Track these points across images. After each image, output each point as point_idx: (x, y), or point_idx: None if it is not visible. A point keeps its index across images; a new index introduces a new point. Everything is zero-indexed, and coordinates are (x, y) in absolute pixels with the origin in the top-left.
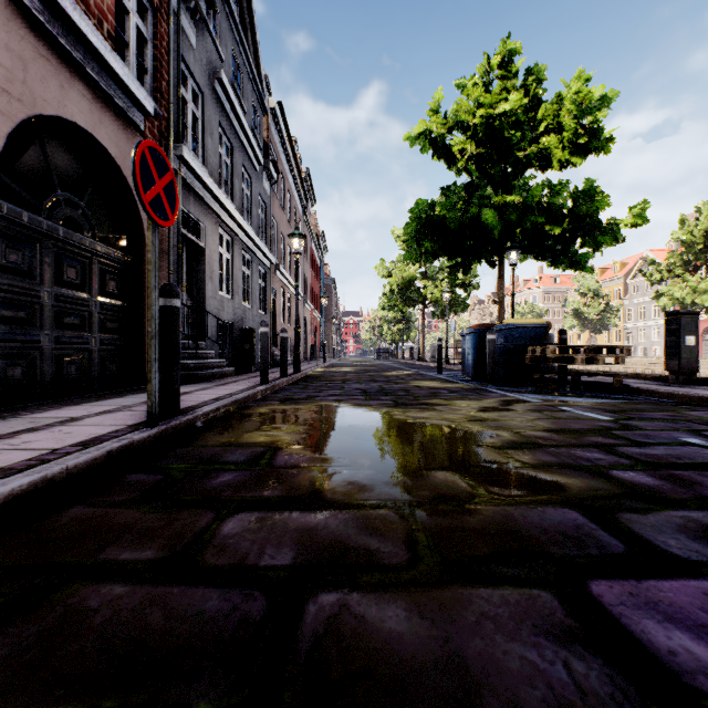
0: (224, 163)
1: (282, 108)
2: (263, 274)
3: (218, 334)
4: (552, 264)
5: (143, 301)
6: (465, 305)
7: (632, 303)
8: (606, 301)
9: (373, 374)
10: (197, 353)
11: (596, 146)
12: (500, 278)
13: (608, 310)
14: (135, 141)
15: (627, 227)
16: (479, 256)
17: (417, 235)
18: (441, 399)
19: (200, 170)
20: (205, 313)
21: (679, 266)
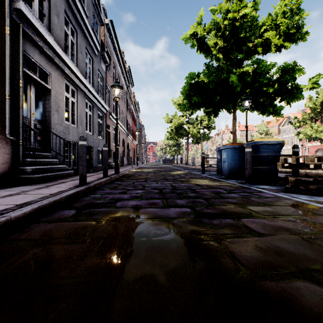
0: (70, 40)
1: (113, 25)
2: (101, 116)
3: (64, 149)
4: (261, 112)
5: None
6: (208, 137)
7: (282, 138)
8: (271, 136)
9: (164, 173)
10: (40, 161)
11: (298, 37)
12: (234, 119)
13: None
14: None
15: (306, 90)
16: (224, 105)
17: (189, 92)
18: (234, 204)
19: (42, 30)
20: (51, 134)
21: (308, 119)
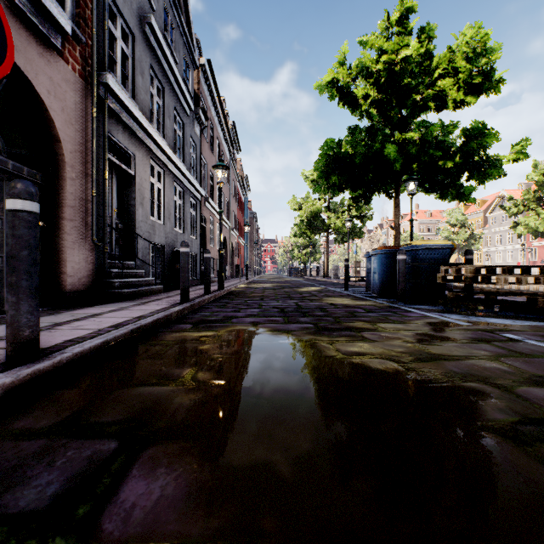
0: (155, 103)
1: (211, 66)
2: (194, 205)
3: (149, 255)
4: (440, 196)
5: (62, 221)
6: (361, 233)
7: (490, 232)
8: (471, 230)
9: (288, 290)
10: (125, 272)
11: (488, 87)
12: (396, 207)
13: (473, 237)
14: (51, 58)
15: (508, 162)
16: (380, 187)
17: (326, 169)
18: (364, 322)
19: (128, 101)
20: (135, 236)
21: (533, 201)
